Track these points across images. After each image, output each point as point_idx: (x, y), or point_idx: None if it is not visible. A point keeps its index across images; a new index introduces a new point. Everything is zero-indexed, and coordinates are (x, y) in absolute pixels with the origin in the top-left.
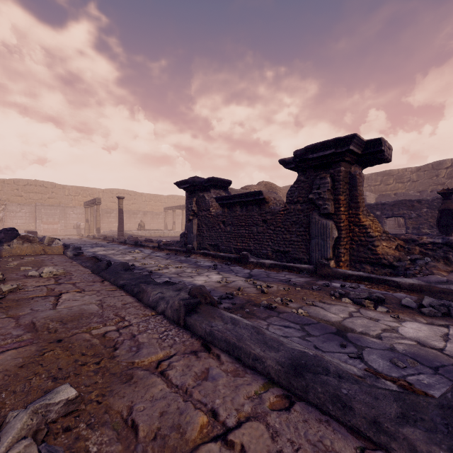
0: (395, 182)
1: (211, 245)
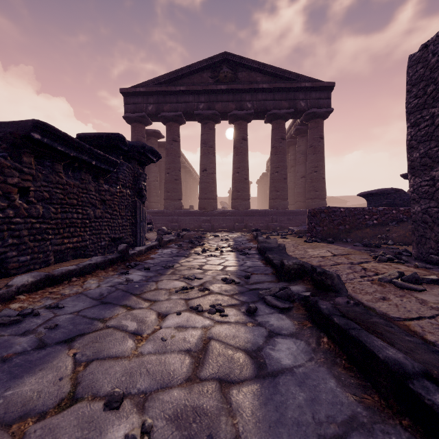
0: None
1: None
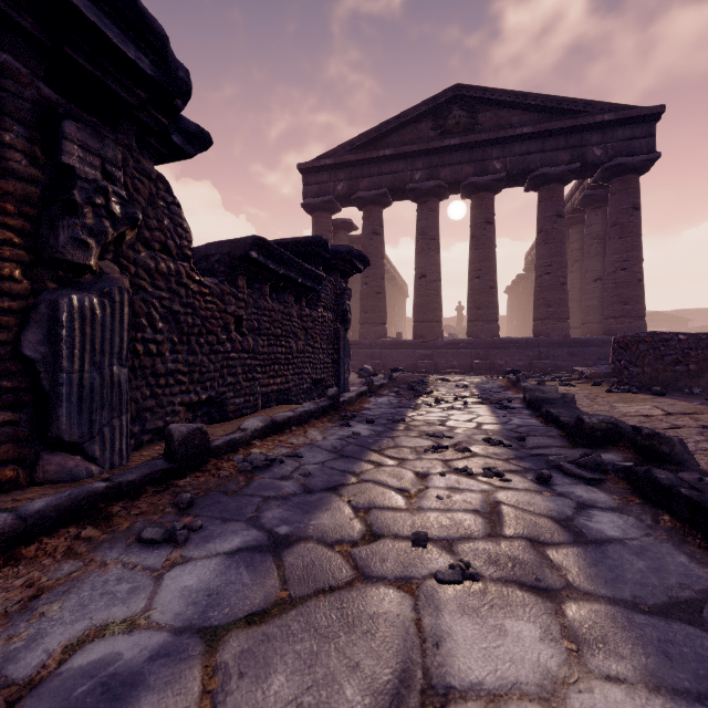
0: None
1: (195, 405)
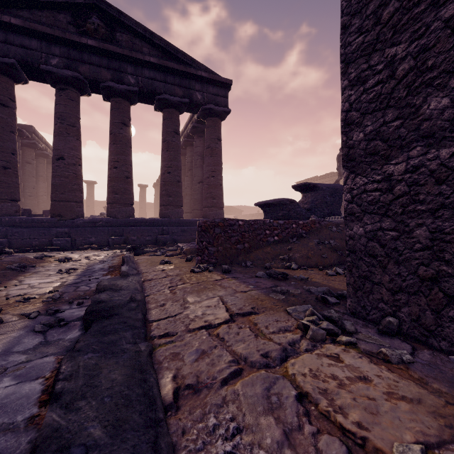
0: None
1: None
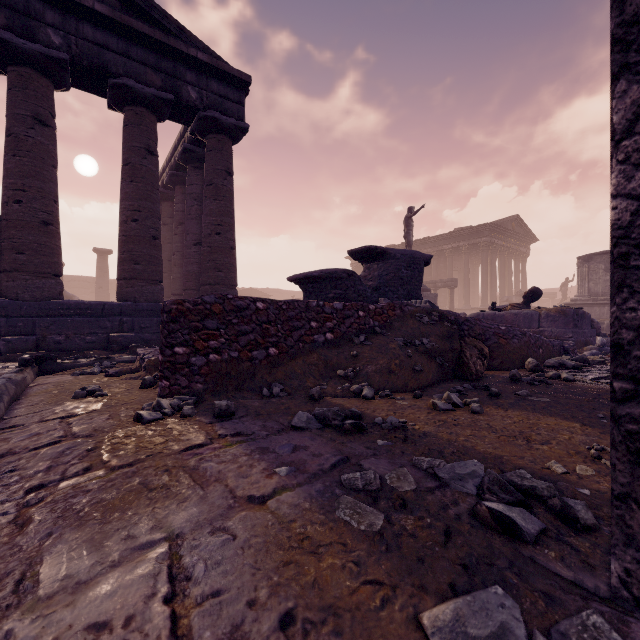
0: None
1: None
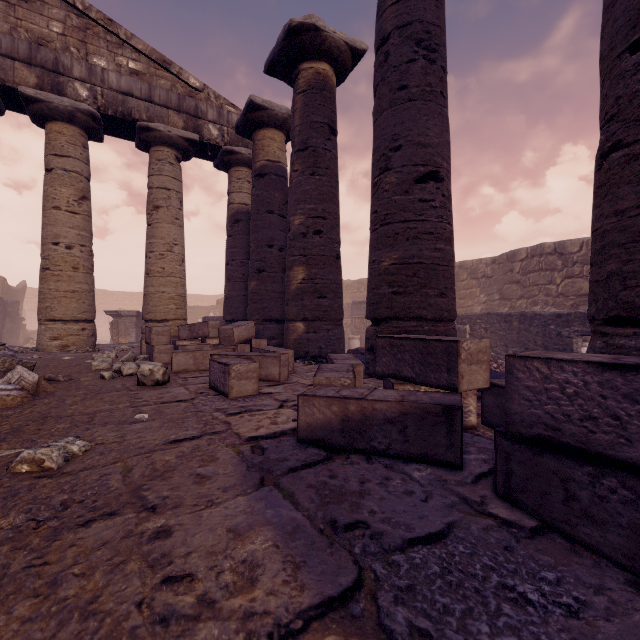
0: (365, 291)
1: None
